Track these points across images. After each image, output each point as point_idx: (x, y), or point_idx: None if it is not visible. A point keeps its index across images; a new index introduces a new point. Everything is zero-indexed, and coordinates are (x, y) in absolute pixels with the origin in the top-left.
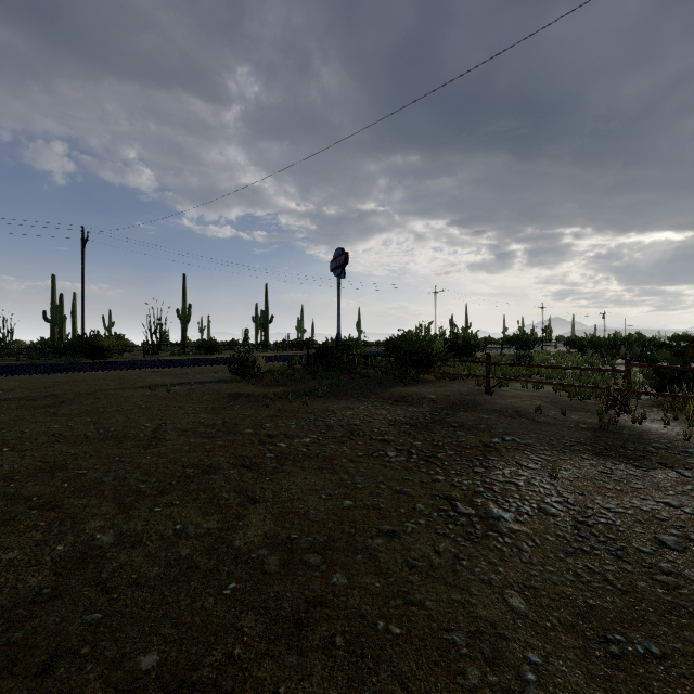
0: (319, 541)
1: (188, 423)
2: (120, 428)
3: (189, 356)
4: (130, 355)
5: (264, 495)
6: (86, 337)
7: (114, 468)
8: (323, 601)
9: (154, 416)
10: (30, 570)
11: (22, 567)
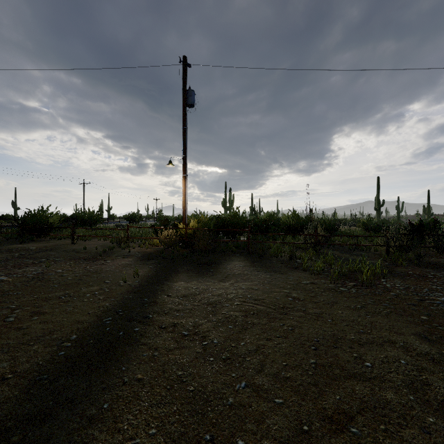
0: None
1: None
2: None
3: None
4: None
5: None
6: None
7: None
8: None
9: None
10: None
11: None
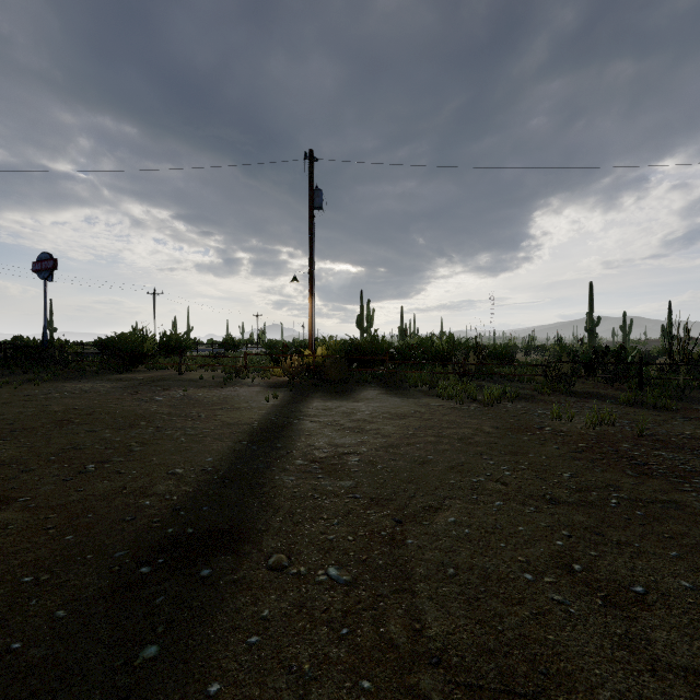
0: (88, 407)
1: None
2: None
3: None
4: None
5: (51, 404)
6: None
7: None
8: (96, 411)
9: None
10: None
11: None
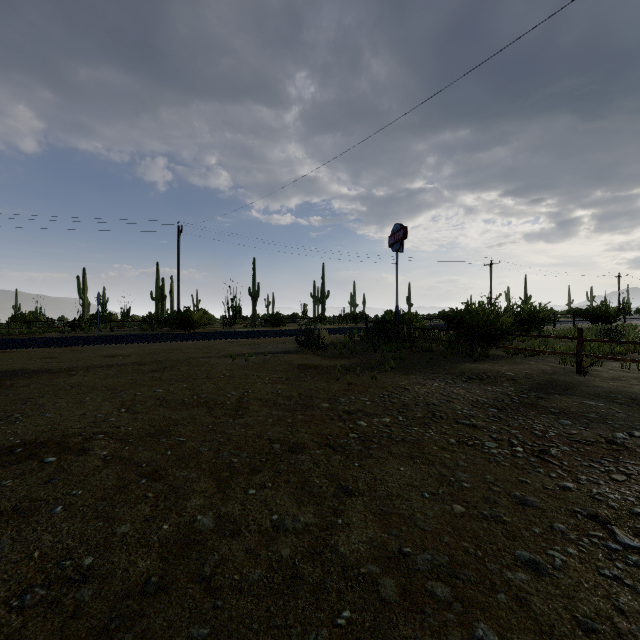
0: (439, 563)
1: (267, 393)
2: (210, 395)
3: (258, 328)
4: (213, 327)
5: (357, 485)
6: (180, 312)
7: (208, 438)
8: None
9: (237, 385)
10: (140, 551)
11: (133, 546)
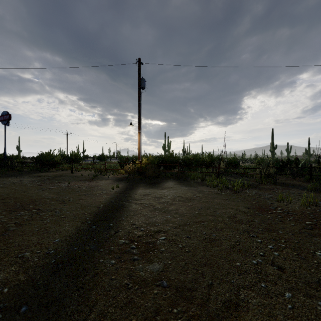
0: (6, 194)
1: None
2: None
3: None
4: None
5: None
6: None
7: None
8: (8, 197)
9: None
10: None
11: None
